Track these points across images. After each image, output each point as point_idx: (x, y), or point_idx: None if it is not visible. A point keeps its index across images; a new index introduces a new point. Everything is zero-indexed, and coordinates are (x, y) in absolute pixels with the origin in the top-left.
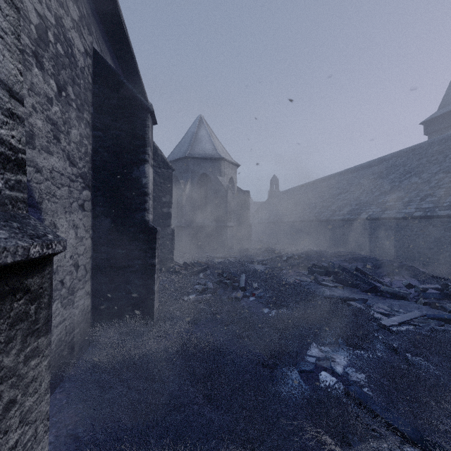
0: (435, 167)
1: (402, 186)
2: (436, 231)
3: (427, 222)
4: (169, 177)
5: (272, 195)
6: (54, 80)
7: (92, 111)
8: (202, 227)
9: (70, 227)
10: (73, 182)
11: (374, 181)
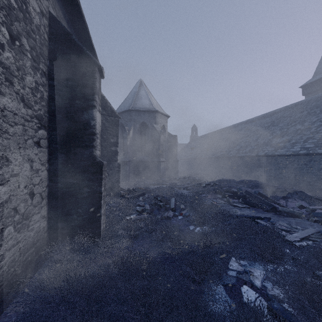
0: (313, 117)
1: (289, 131)
2: (316, 165)
3: (309, 158)
4: (116, 124)
5: (192, 139)
6: (6, 29)
7: (48, 64)
8: (142, 162)
9: (25, 161)
10: (28, 121)
11: (268, 128)
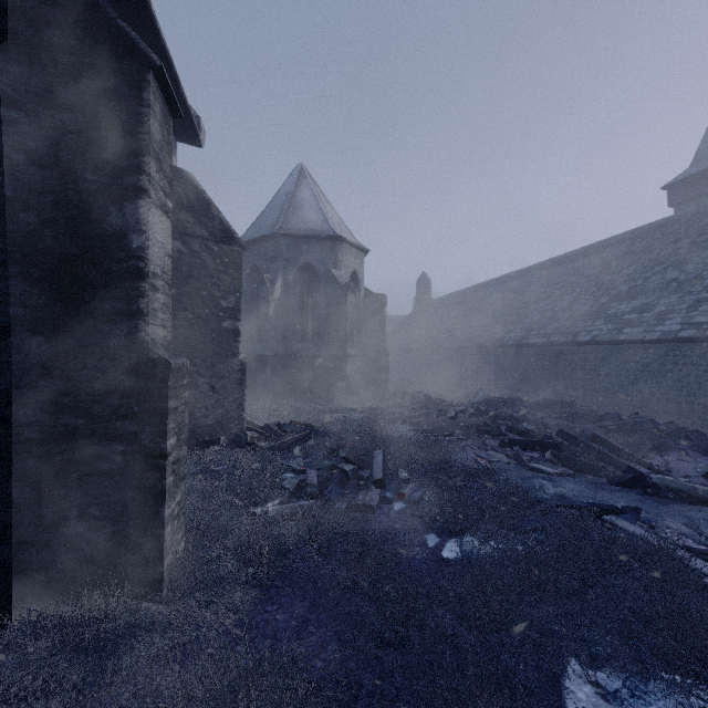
0: (707, 252)
1: (649, 286)
2: None
3: (705, 348)
4: (235, 262)
5: (420, 305)
6: None
7: None
8: (303, 358)
9: None
10: None
11: (596, 279)
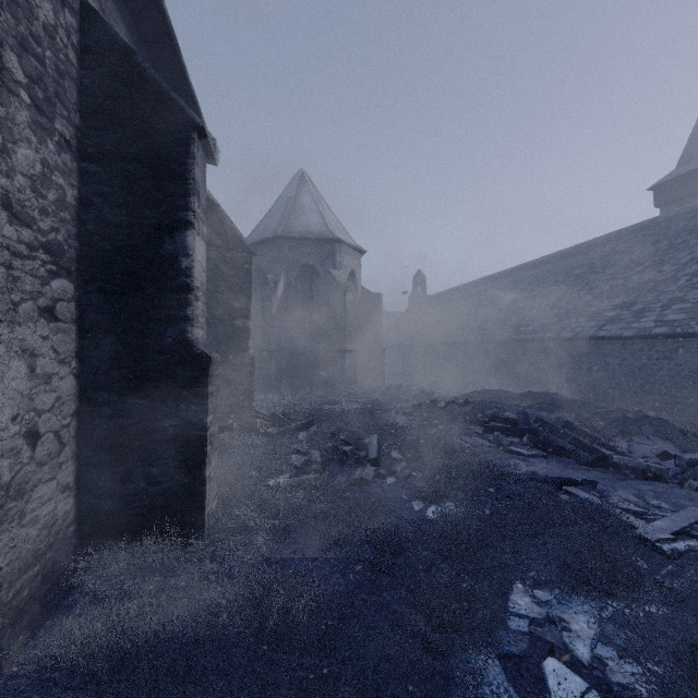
0: (683, 254)
1: (629, 285)
2: (692, 359)
3: (676, 344)
4: (246, 267)
5: (415, 301)
6: None
7: (79, 123)
8: (304, 353)
9: (13, 355)
10: (22, 258)
11: (582, 278)
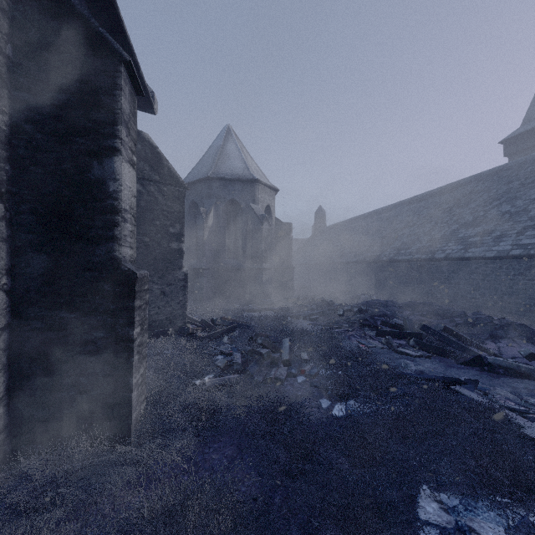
0: (532, 191)
1: (488, 216)
2: None
3: (529, 263)
4: (180, 199)
5: (317, 230)
6: None
7: (10, 53)
8: (230, 270)
9: None
10: None
11: (449, 211)
